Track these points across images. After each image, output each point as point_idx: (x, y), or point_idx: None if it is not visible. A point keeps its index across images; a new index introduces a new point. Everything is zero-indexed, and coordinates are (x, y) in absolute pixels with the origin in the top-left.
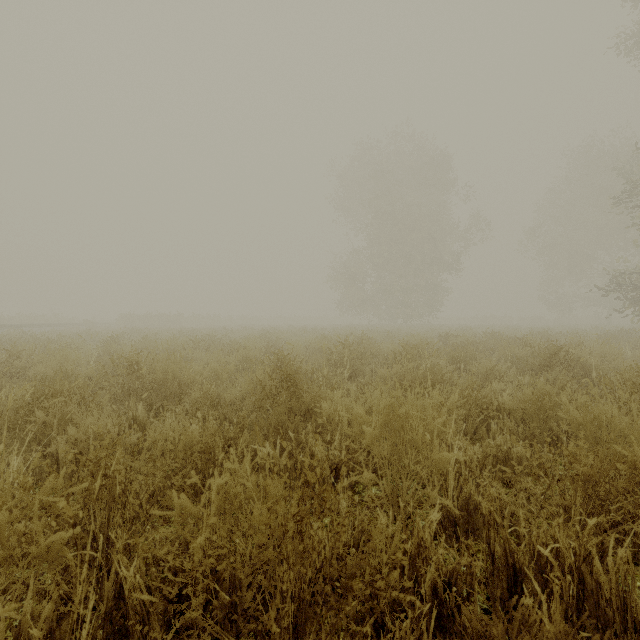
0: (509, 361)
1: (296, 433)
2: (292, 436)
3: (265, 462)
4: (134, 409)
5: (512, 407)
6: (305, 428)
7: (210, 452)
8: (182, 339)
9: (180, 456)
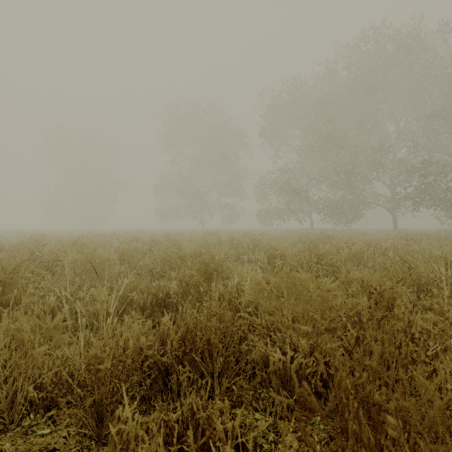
0: None
1: None
2: None
3: None
4: None
5: None
6: None
7: None
8: None
9: None
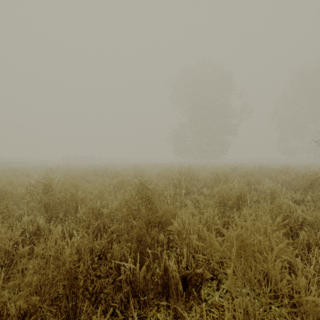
0: (279, 183)
1: (152, 240)
2: (149, 252)
3: (128, 269)
4: (38, 220)
5: (312, 222)
6: (159, 235)
7: (74, 276)
8: (89, 170)
9: (50, 277)
